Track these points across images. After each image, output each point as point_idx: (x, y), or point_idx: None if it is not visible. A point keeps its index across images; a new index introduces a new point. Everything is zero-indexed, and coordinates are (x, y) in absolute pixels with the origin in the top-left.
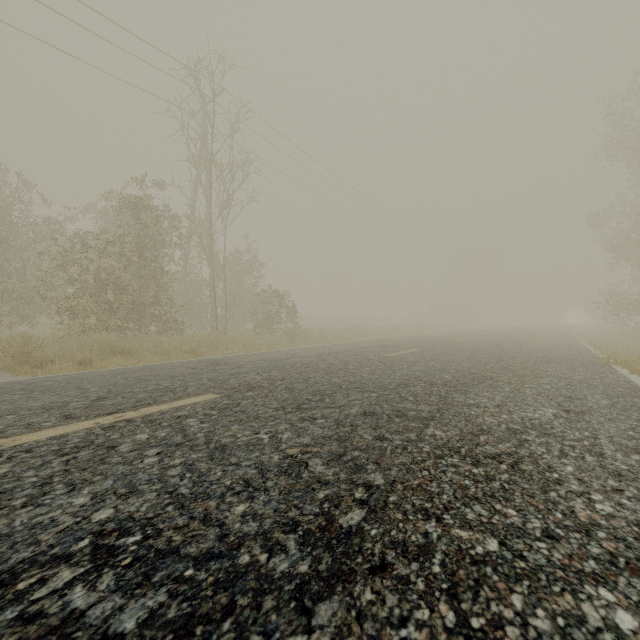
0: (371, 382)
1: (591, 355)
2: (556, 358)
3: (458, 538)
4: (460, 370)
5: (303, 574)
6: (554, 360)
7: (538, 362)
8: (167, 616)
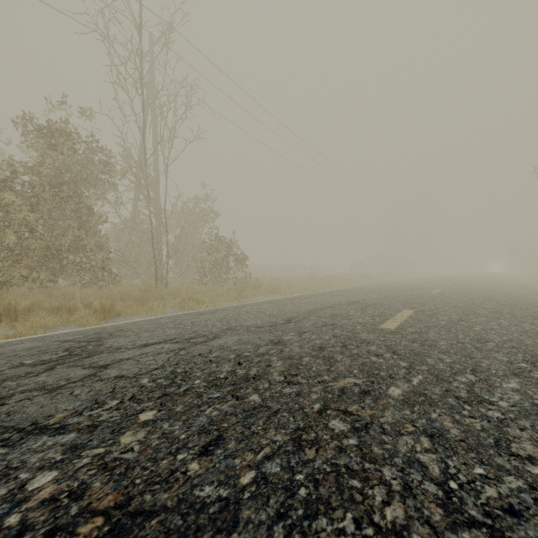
0: None
1: None
2: None
3: None
4: None
5: None
6: None
7: None
8: None
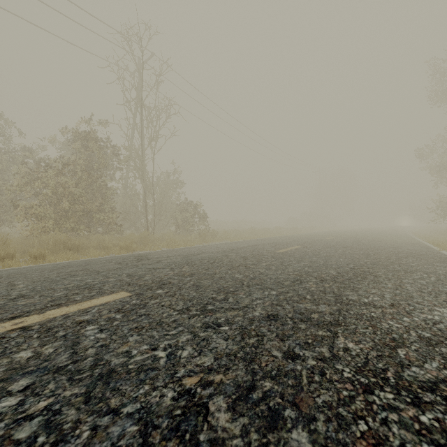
0: (269, 278)
1: (435, 251)
2: (410, 254)
3: None
4: (340, 265)
5: None
6: (410, 255)
7: (399, 257)
8: None
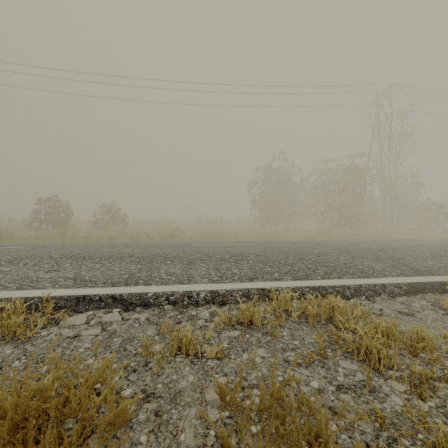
0: None
1: None
2: None
3: None
4: None
5: None
6: None
7: None
8: None
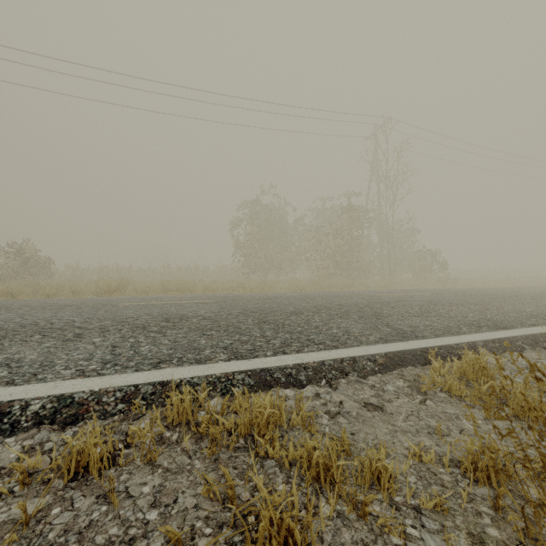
0: (497, 295)
1: None
2: None
3: (503, 306)
4: None
5: (469, 304)
6: None
7: None
8: (448, 303)
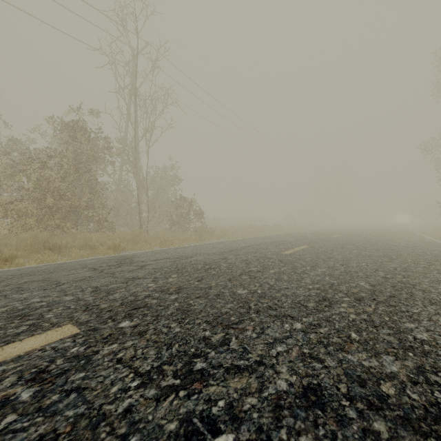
0: (283, 295)
1: None
2: (437, 255)
3: None
4: (368, 273)
5: None
6: (439, 258)
7: (428, 260)
8: None
